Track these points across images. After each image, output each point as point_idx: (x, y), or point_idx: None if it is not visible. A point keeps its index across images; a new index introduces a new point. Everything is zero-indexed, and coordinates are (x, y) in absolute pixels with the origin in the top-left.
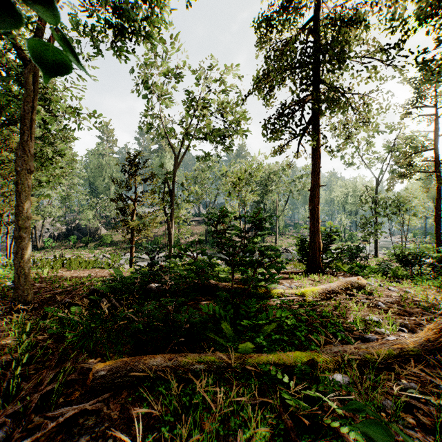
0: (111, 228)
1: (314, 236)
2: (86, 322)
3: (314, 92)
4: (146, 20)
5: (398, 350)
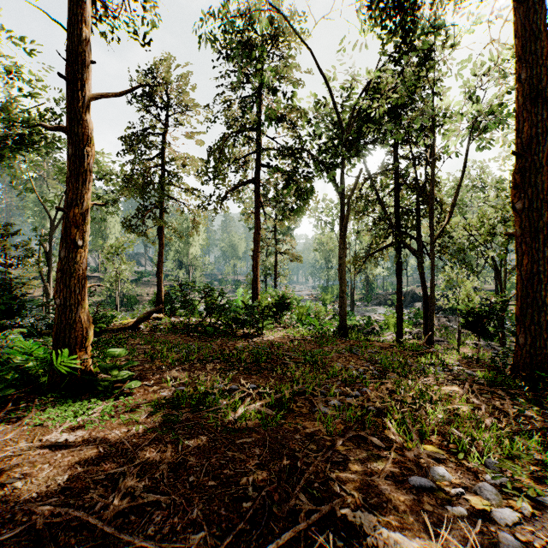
0: None
1: (159, 294)
2: (1, 327)
3: (160, 202)
4: (23, 147)
5: (121, 327)
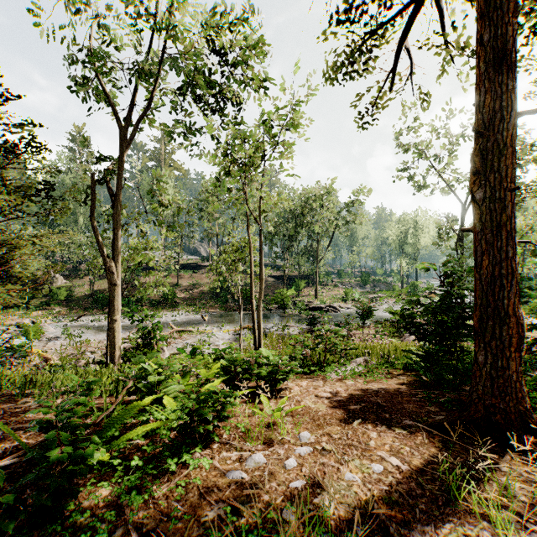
0: (76, 276)
1: (499, 295)
2: None
3: None
4: None
5: None
